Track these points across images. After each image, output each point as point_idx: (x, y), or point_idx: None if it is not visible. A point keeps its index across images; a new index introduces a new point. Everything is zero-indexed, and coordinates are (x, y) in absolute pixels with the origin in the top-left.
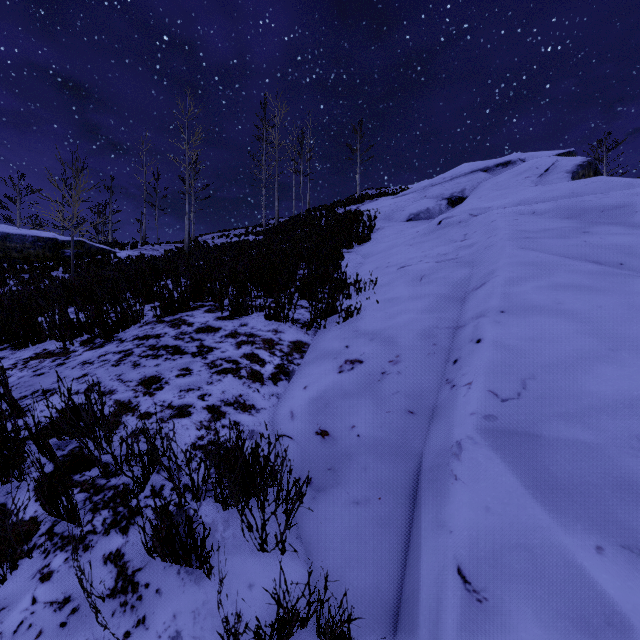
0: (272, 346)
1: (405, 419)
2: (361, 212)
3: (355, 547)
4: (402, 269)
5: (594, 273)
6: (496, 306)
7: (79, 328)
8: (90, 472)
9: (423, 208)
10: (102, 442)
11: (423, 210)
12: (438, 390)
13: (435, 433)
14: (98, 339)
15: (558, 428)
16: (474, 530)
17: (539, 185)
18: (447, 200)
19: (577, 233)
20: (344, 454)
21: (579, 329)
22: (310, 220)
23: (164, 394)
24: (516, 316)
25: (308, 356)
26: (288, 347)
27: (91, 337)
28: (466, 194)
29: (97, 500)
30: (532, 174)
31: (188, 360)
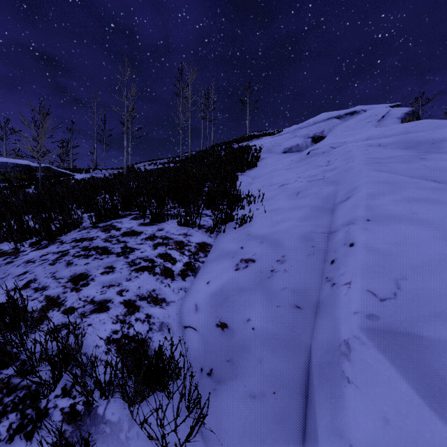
0: (182, 247)
1: (293, 313)
2: (250, 147)
3: (253, 445)
4: (282, 187)
5: (438, 189)
6: (362, 215)
7: (29, 232)
8: (7, 370)
9: (294, 144)
10: (25, 338)
11: (294, 145)
12: (319, 287)
13: (321, 328)
14: (44, 241)
15: (437, 328)
16: (376, 446)
17: (378, 127)
18: (311, 138)
19: (416, 159)
20: (241, 346)
21: (436, 235)
22: (213, 152)
23: (89, 290)
24: (380, 224)
25: (211, 255)
26: (195, 247)
27: (38, 239)
28: (325, 134)
29: (7, 402)
30: (373, 119)
31: (113, 259)
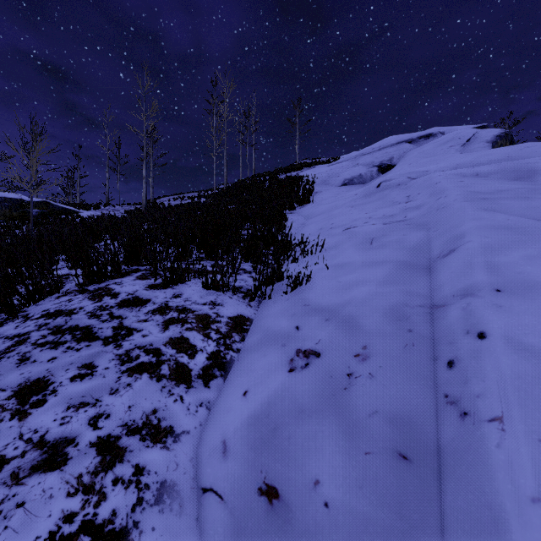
0: (207, 325)
1: (397, 472)
2: (301, 177)
3: None
4: (348, 231)
5: None
6: (486, 282)
7: None
8: None
9: (356, 174)
10: None
11: (356, 176)
12: (435, 412)
13: (461, 521)
14: (2, 314)
15: None
16: None
17: (464, 153)
18: (377, 167)
19: (537, 194)
20: None
21: None
22: (255, 184)
23: (42, 415)
24: (520, 297)
25: (250, 338)
26: (226, 325)
27: None
28: (394, 162)
29: None
30: (455, 143)
31: (96, 350)
